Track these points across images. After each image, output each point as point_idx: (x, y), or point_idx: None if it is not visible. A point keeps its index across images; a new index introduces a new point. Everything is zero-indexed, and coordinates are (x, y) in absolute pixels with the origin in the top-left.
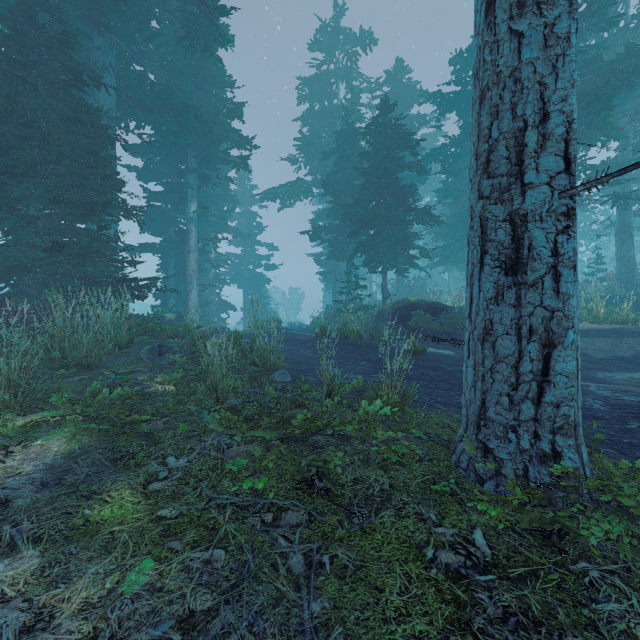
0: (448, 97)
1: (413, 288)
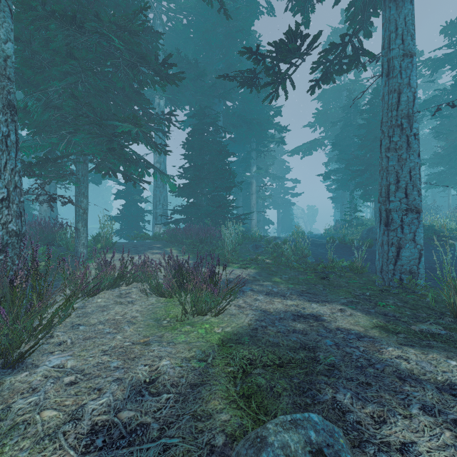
0: (439, 59)
1: None
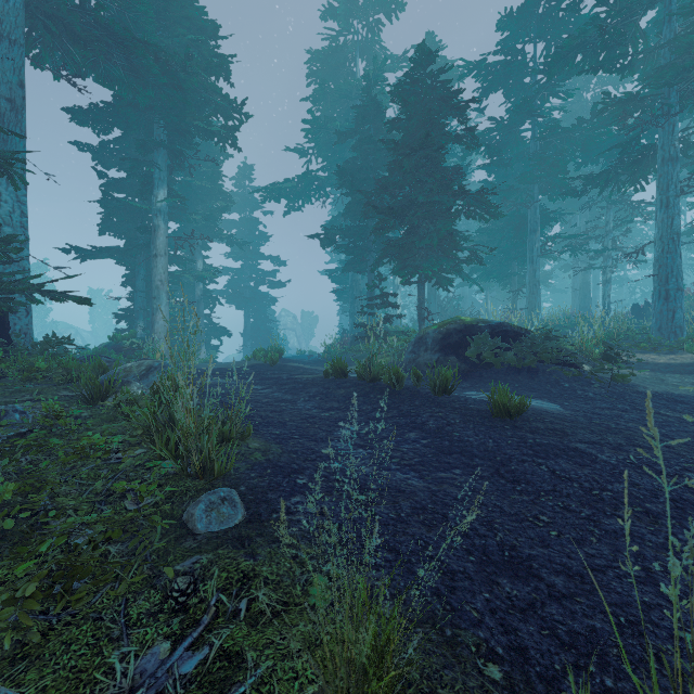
0: (494, 69)
1: (446, 310)
